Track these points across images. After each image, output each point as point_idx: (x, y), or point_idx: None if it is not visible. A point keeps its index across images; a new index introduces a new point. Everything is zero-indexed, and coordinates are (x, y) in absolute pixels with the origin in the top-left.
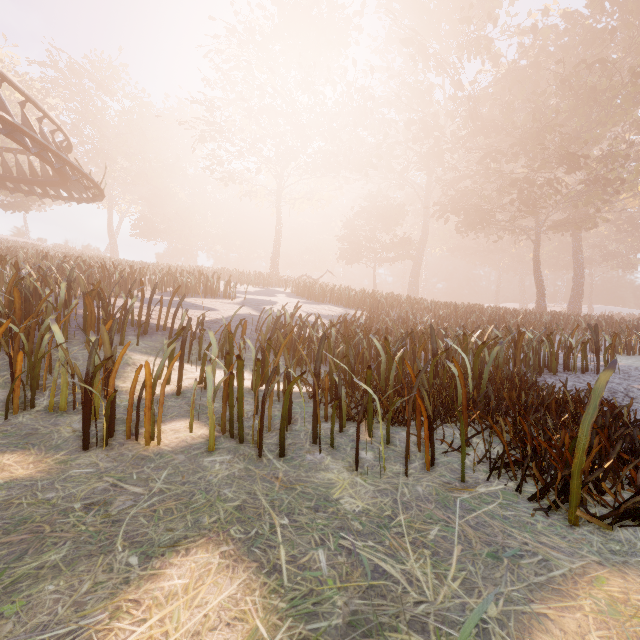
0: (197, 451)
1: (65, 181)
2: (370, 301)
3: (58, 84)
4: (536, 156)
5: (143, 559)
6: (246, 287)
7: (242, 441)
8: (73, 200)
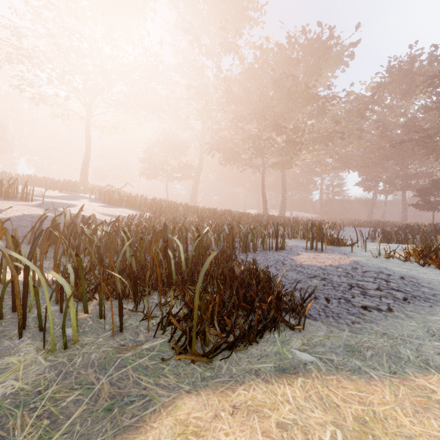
0: None
1: None
2: (157, 206)
3: None
4: (262, 123)
5: None
6: (52, 192)
7: None
8: None
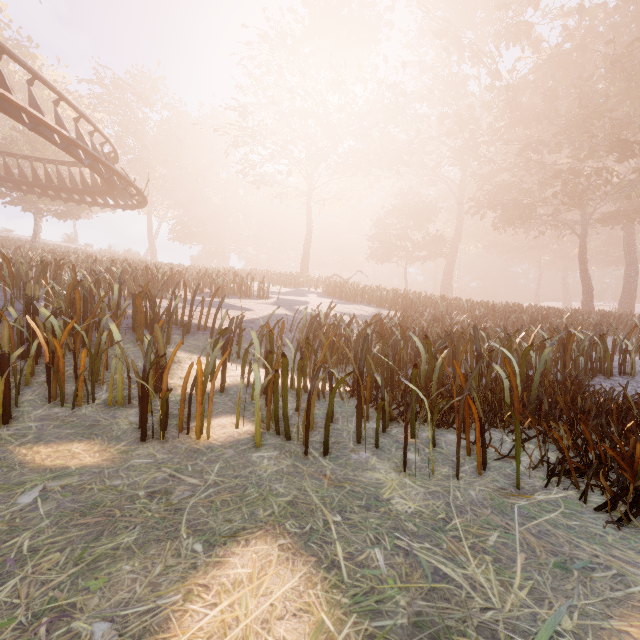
0: (245, 446)
1: (112, 190)
2: (402, 301)
3: (104, 99)
4: (582, 145)
5: (207, 547)
6: (278, 287)
7: (287, 438)
8: (119, 207)
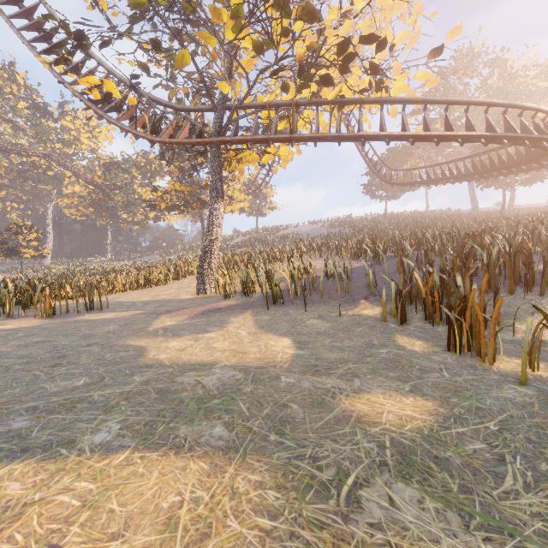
0: (513, 379)
1: None
2: None
3: None
4: None
5: (409, 391)
6: None
7: None
8: None
